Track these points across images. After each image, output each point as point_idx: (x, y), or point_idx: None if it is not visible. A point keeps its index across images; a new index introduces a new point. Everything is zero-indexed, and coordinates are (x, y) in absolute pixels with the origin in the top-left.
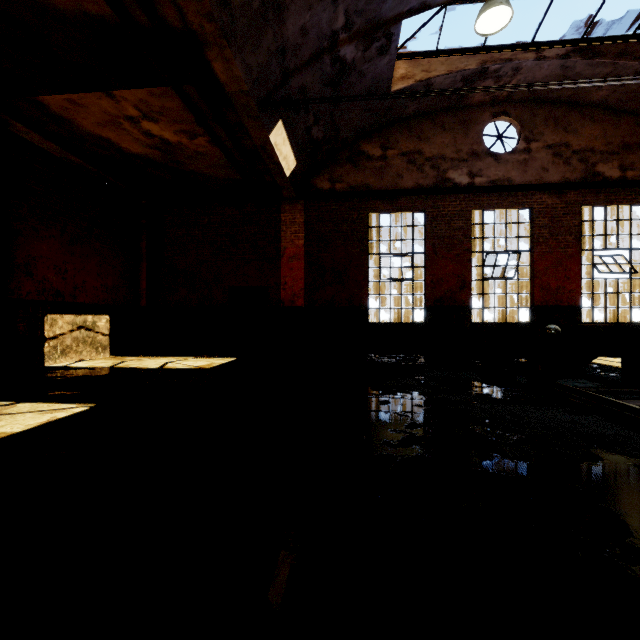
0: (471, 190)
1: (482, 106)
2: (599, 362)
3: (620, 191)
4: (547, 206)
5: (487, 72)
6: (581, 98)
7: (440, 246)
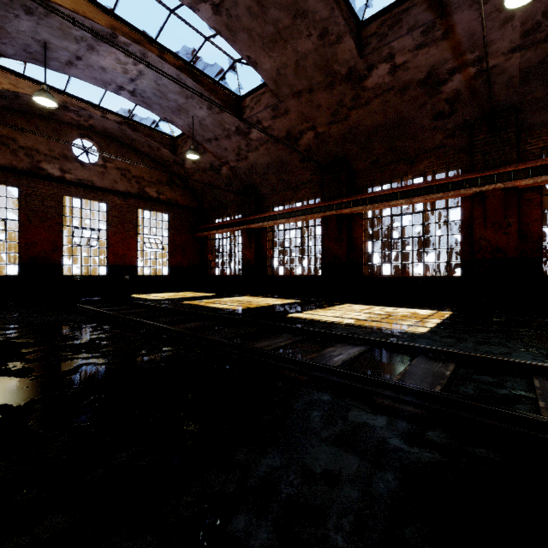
0: (62, 182)
1: (72, 125)
2: (138, 296)
3: (157, 205)
4: (117, 204)
5: (69, 108)
6: (136, 147)
7: (35, 217)
